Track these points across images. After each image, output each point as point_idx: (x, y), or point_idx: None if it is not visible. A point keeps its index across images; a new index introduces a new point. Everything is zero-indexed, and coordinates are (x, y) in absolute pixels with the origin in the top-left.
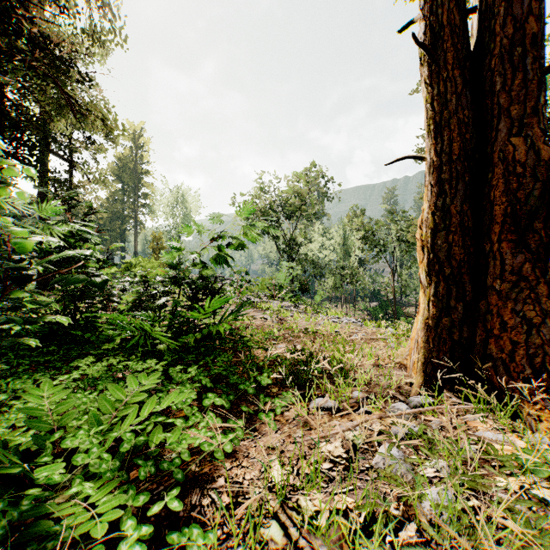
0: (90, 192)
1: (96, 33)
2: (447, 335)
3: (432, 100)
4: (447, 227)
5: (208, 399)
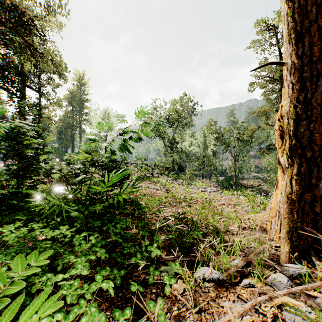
0: (51, 110)
1: (49, 6)
2: (308, 208)
3: (293, 14)
4: (308, 117)
5: (95, 282)
